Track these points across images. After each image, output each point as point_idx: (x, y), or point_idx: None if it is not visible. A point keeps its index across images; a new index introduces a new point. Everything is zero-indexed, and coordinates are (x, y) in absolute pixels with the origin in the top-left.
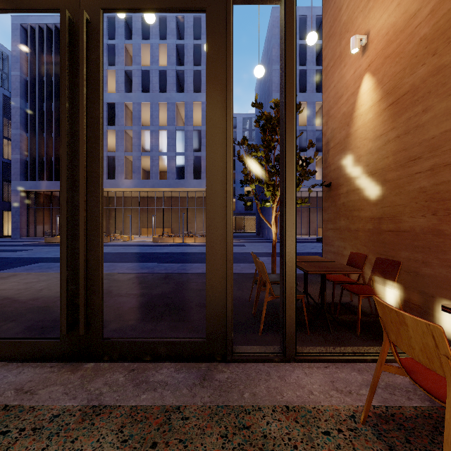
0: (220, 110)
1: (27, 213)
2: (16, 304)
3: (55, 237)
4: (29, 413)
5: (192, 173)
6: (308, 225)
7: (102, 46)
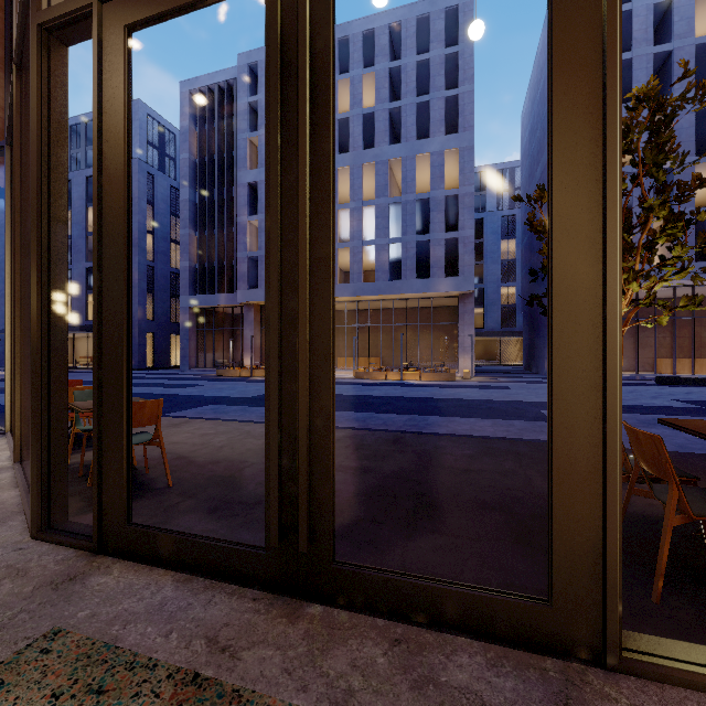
0: (585, 91)
1: (196, 336)
2: (193, 469)
3: (227, 368)
4: (234, 705)
5: (413, 270)
6: (632, 352)
7: (333, 22)
